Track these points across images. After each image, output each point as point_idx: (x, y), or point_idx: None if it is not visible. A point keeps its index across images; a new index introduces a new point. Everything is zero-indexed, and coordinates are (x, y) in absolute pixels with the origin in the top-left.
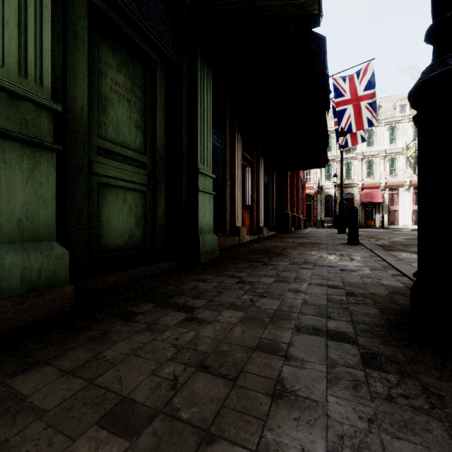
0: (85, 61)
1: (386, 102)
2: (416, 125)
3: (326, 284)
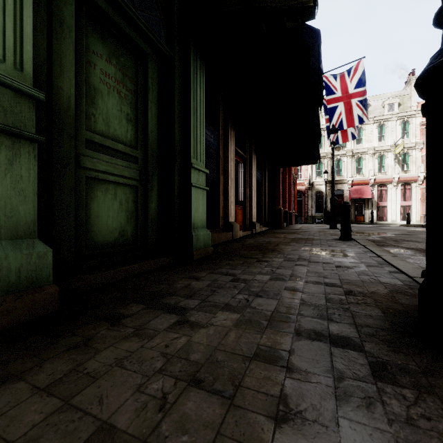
0: (72, 49)
1: (375, 101)
2: (423, 114)
3: (323, 282)
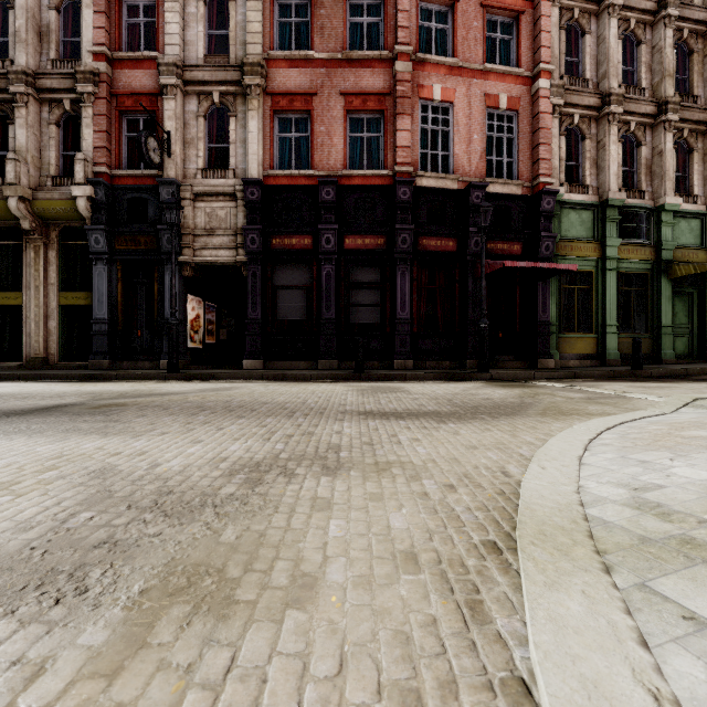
0: (672, 307)
1: None
2: None
3: None
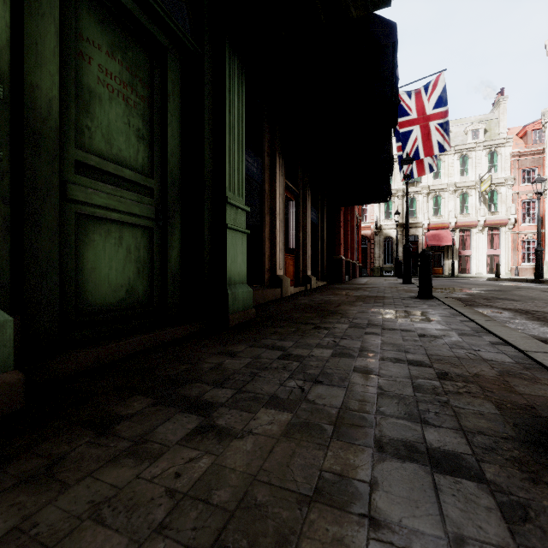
0: (54, 32)
1: (456, 126)
2: None
3: (406, 360)
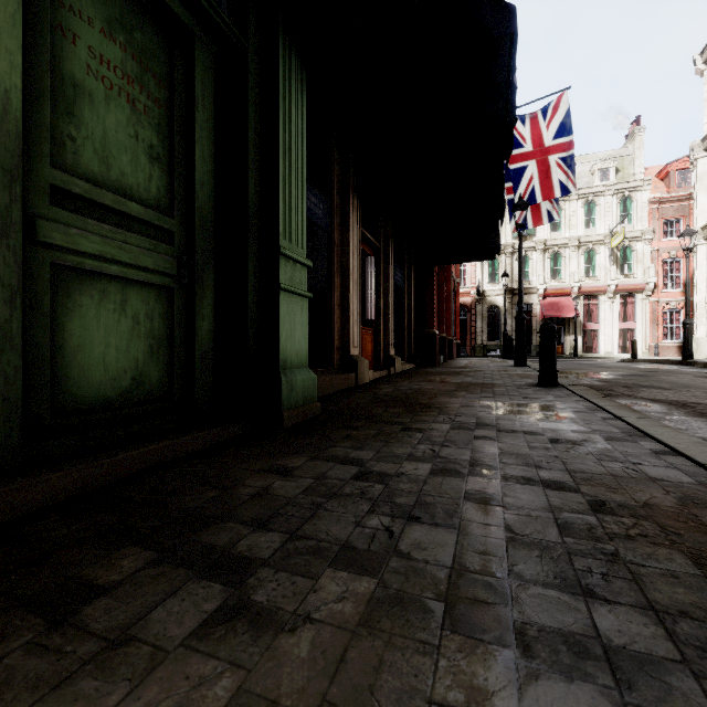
0: None
1: (580, 164)
2: None
3: (539, 480)
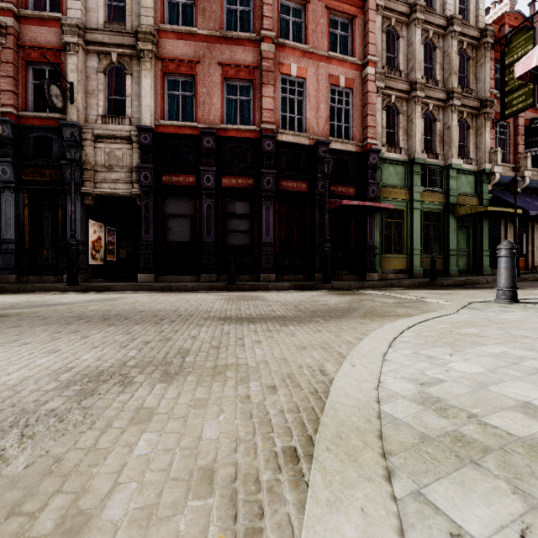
0: (456, 237)
1: None
2: None
3: None
